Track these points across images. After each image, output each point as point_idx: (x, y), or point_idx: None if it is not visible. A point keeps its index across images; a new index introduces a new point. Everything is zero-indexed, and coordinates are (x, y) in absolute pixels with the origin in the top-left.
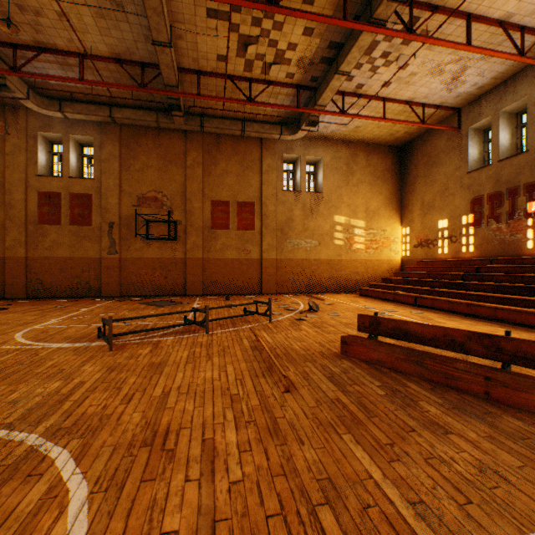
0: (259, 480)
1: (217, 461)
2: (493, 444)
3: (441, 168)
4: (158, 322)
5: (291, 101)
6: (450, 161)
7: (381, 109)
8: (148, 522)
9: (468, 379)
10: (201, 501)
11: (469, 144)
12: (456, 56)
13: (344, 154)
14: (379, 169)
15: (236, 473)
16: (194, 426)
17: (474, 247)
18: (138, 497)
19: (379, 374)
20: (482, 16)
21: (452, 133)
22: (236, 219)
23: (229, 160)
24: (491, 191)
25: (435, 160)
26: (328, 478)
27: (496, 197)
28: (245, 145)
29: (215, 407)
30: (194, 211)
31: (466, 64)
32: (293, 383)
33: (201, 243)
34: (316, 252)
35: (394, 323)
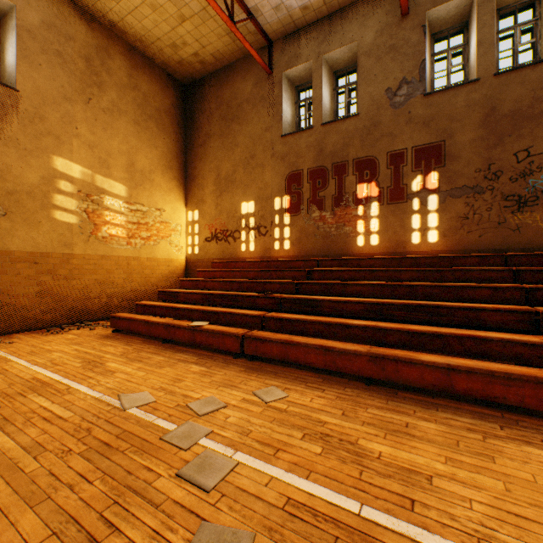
0: None
1: None
2: None
3: (246, 125)
4: None
5: None
6: (258, 117)
7: None
8: None
9: None
10: None
11: (284, 96)
12: None
13: (82, 35)
14: (154, 104)
15: None
16: None
17: (291, 242)
18: None
19: None
20: None
21: (262, 76)
22: None
23: None
24: (314, 164)
25: (238, 112)
26: None
27: (319, 174)
28: None
29: None
30: None
31: None
32: None
33: None
34: None
35: None
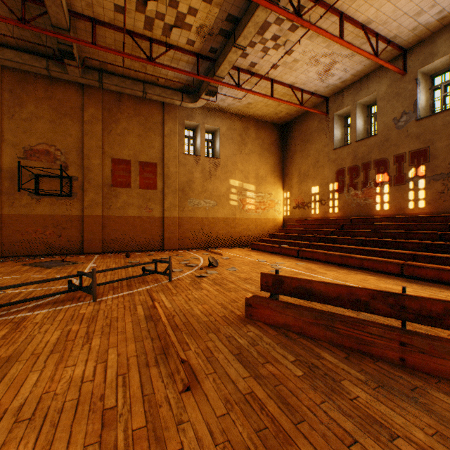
0: None
1: None
2: (449, 448)
3: (314, 145)
4: (36, 288)
5: (192, 69)
6: (320, 139)
7: (269, 89)
8: None
9: (382, 345)
10: None
11: (334, 126)
12: (329, 50)
13: (238, 126)
14: (267, 142)
15: None
16: None
17: (338, 208)
18: None
19: (290, 343)
20: (351, 17)
21: (322, 117)
22: (138, 178)
23: (131, 120)
24: (351, 164)
25: (310, 138)
26: None
27: (354, 170)
28: (147, 107)
29: (70, 447)
30: (92, 167)
31: (336, 59)
32: (195, 371)
33: (101, 201)
34: (214, 211)
35: (298, 282)
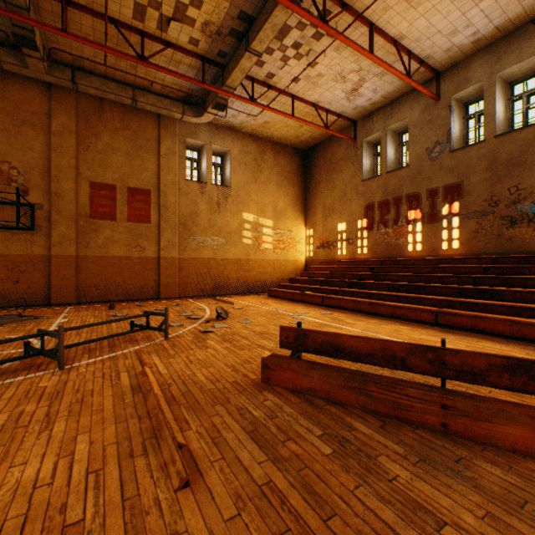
0: None
1: None
2: (502, 533)
3: (341, 175)
4: None
5: (195, 76)
6: (348, 169)
7: (290, 106)
8: None
9: (422, 409)
10: None
11: (363, 155)
12: (358, 66)
13: (253, 149)
14: (286, 169)
15: None
16: None
17: (367, 249)
18: None
19: (316, 412)
20: (382, 29)
21: (350, 143)
22: (125, 208)
23: (116, 135)
24: (381, 199)
25: (336, 166)
26: None
27: (384, 205)
28: (138, 119)
29: None
30: (63, 193)
31: (365, 77)
32: (196, 458)
33: (75, 236)
34: (224, 250)
35: (325, 337)
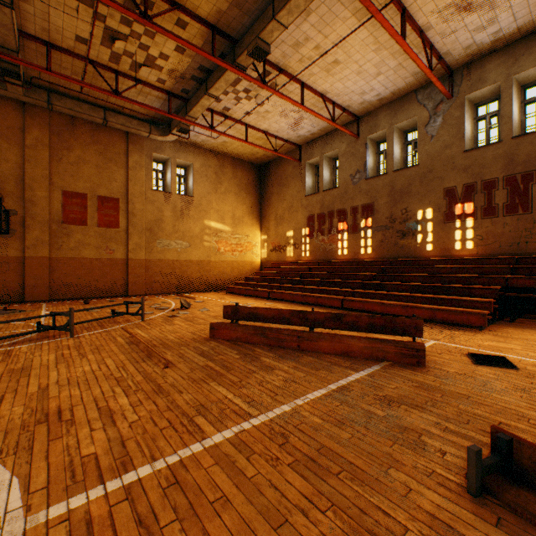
0: (152, 416)
1: (116, 415)
2: (295, 369)
3: (289, 189)
4: None
5: (162, 104)
6: (295, 185)
7: (245, 132)
8: (68, 456)
9: (290, 340)
10: (109, 436)
11: (306, 174)
12: (297, 108)
13: (214, 163)
14: (244, 182)
15: (133, 417)
16: (86, 403)
17: (309, 252)
18: (51, 449)
19: (238, 347)
20: (311, 87)
21: (296, 163)
22: (96, 214)
23: (87, 148)
24: (319, 212)
25: (285, 182)
26: (200, 404)
27: (322, 217)
28: (108, 134)
29: (103, 388)
30: (37, 200)
31: (303, 116)
32: (172, 361)
33: (48, 239)
34: (187, 253)
35: (249, 310)
